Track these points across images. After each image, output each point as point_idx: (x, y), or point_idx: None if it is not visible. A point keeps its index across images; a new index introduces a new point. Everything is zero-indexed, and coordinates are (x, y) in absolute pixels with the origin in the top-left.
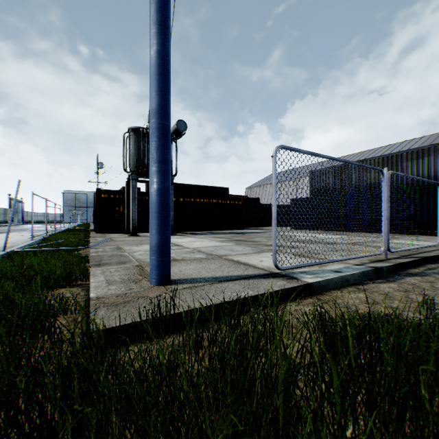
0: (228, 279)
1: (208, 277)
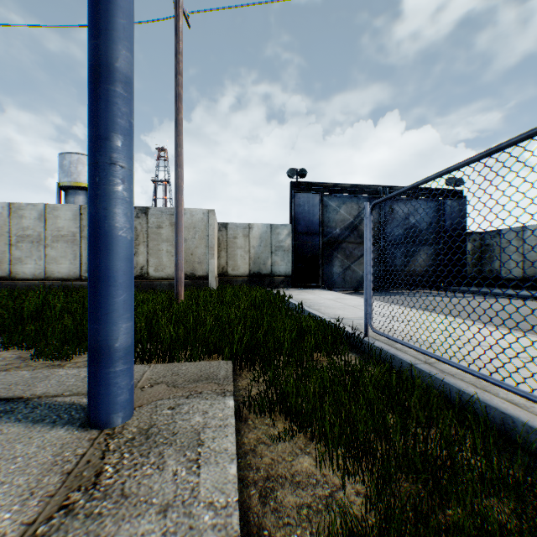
0: (4, 403)
1: (6, 419)
